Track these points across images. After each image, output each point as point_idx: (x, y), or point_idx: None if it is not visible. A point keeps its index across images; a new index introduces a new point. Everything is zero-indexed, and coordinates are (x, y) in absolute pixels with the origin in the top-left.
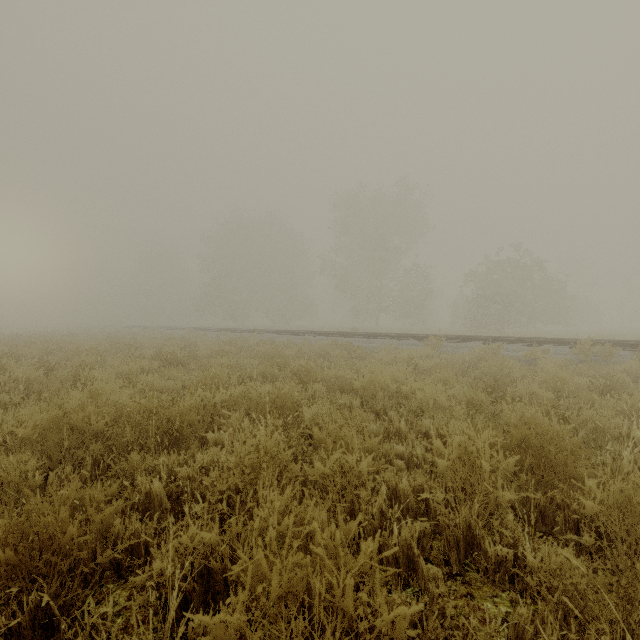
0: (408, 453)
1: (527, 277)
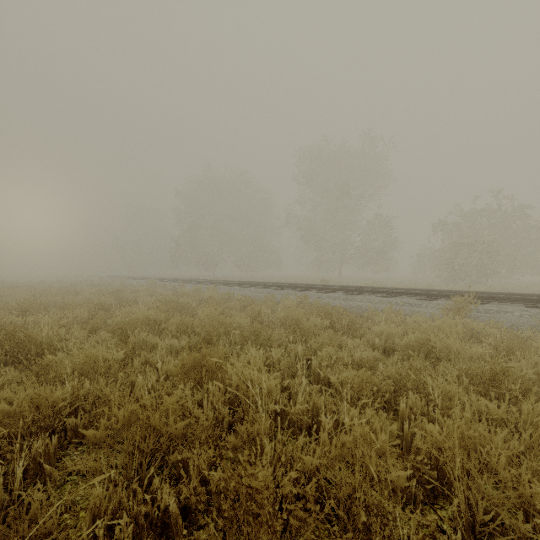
0: None
1: (509, 224)
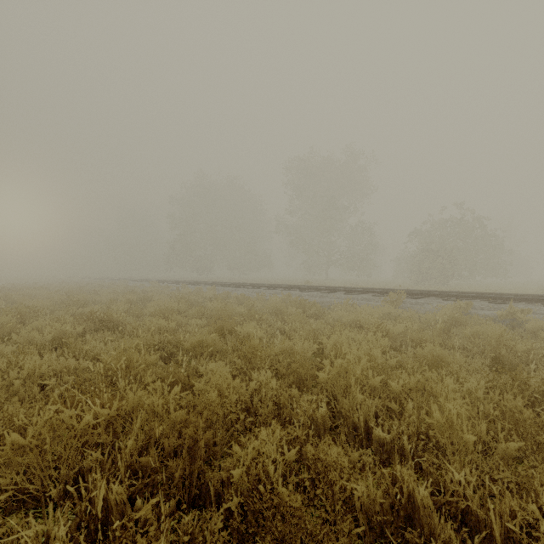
0: None
1: (469, 233)
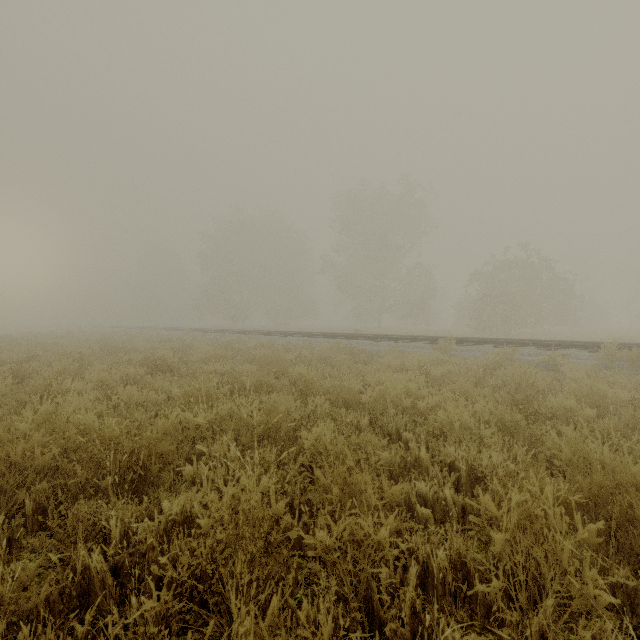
0: (433, 493)
1: (534, 276)
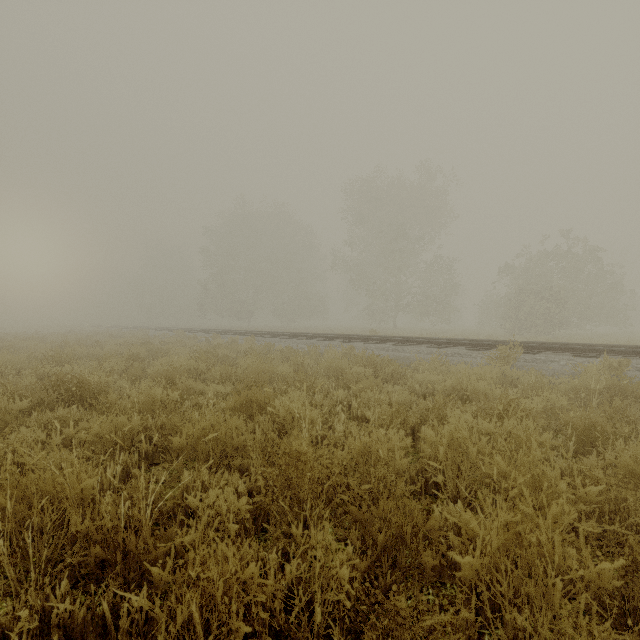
0: None
1: (579, 269)
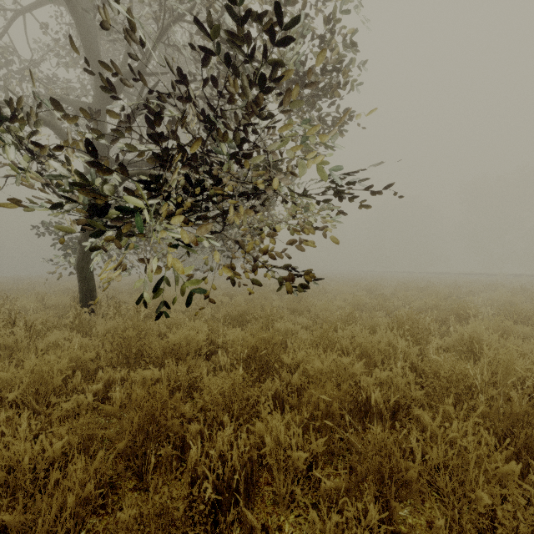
0: None
1: None
